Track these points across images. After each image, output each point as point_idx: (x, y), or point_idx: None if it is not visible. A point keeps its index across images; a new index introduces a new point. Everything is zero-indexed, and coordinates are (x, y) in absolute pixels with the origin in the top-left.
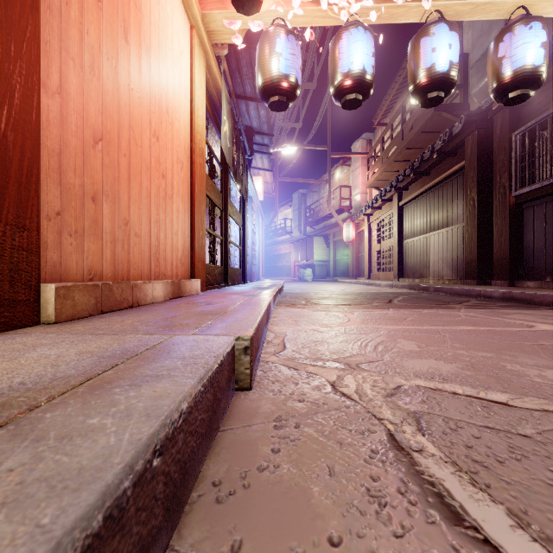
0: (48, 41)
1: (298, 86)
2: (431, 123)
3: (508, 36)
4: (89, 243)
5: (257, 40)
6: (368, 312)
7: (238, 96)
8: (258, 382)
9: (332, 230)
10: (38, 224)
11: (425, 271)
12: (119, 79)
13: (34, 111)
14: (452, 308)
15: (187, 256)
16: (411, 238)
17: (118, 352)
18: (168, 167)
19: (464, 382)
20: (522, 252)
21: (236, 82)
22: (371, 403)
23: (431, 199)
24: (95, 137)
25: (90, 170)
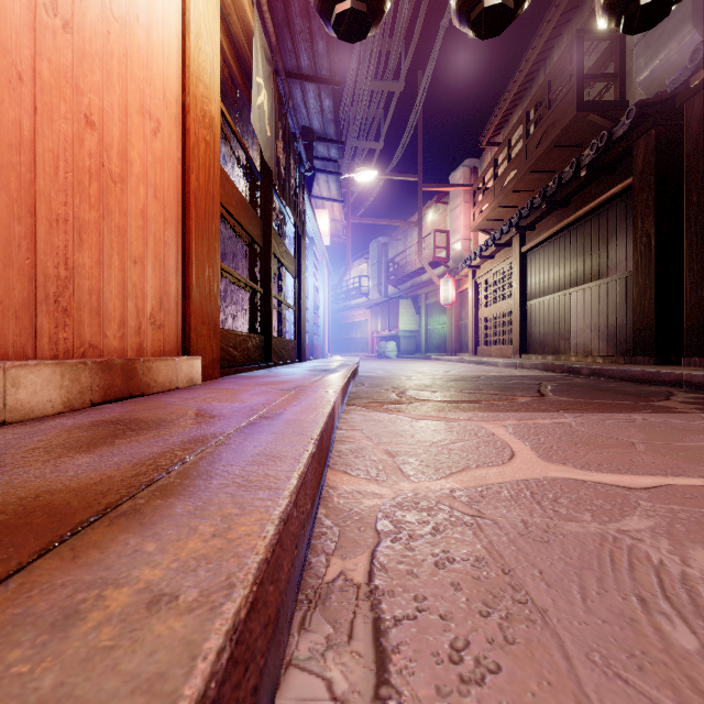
0: None
1: None
2: (571, 131)
3: None
4: None
5: None
6: (530, 422)
7: (289, 73)
8: None
9: (423, 289)
10: None
11: (562, 344)
12: None
13: None
14: (678, 411)
15: (171, 310)
16: (540, 297)
17: None
18: (107, 109)
19: None
20: None
21: (285, 48)
22: None
23: (572, 240)
24: None
25: None
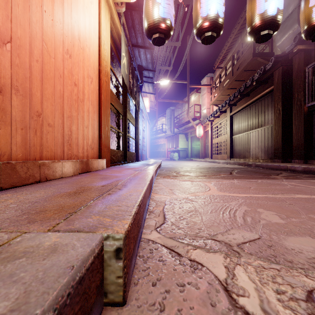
0: None
1: (172, 27)
2: (250, 64)
3: None
4: None
5: None
6: (220, 182)
7: (133, 45)
8: (136, 282)
9: (189, 130)
10: None
11: (247, 154)
12: None
13: None
14: (276, 179)
15: (95, 143)
16: (238, 134)
17: None
18: (79, 78)
19: None
20: (312, 142)
21: (132, 36)
22: None
23: (251, 110)
24: (2, 38)
25: None
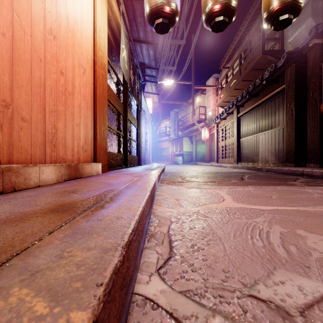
0: None
1: (177, 12)
2: (259, 63)
3: None
4: None
5: None
6: (234, 189)
7: (134, 40)
8: None
9: (194, 133)
10: None
11: (255, 158)
12: None
13: None
14: (296, 185)
15: (89, 144)
16: (246, 136)
17: None
18: (67, 67)
19: None
20: None
21: (133, 29)
22: None
23: (260, 111)
24: None
25: None
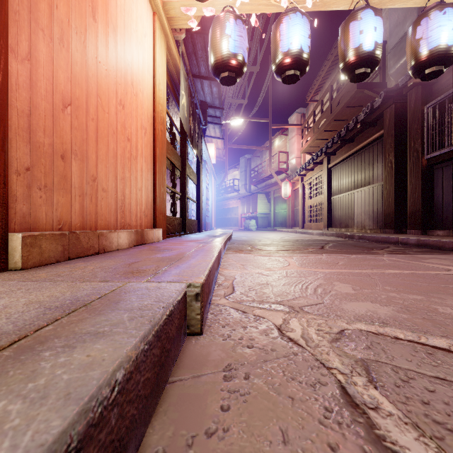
0: (18, 11)
1: (245, 64)
2: (355, 99)
3: (425, 21)
4: (58, 196)
5: (210, 27)
6: (305, 257)
7: (194, 75)
8: (209, 326)
9: (272, 188)
10: (5, 177)
11: (350, 222)
12: (87, 52)
13: (0, 72)
14: (376, 254)
15: (149, 209)
16: (338, 194)
17: (68, 301)
18: (132, 132)
19: (403, 326)
20: (432, 206)
21: (192, 63)
22: (318, 349)
23: (355, 162)
24: (64, 102)
25: (59, 131)
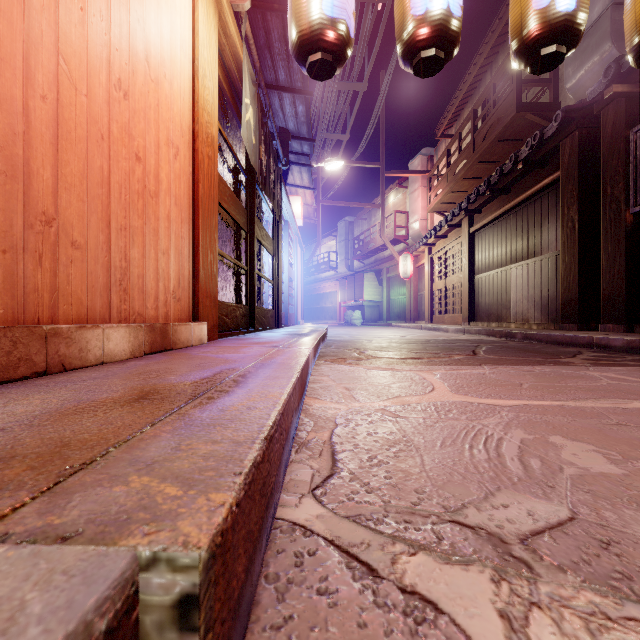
0: None
1: (350, 40)
2: (512, 128)
3: None
4: None
5: None
6: (455, 371)
7: (268, 85)
8: None
9: (385, 264)
10: None
11: (504, 313)
12: None
13: None
14: (573, 365)
15: (185, 288)
16: (486, 271)
17: None
18: (148, 146)
19: None
20: None
21: (266, 65)
22: None
23: (512, 222)
24: None
25: None
